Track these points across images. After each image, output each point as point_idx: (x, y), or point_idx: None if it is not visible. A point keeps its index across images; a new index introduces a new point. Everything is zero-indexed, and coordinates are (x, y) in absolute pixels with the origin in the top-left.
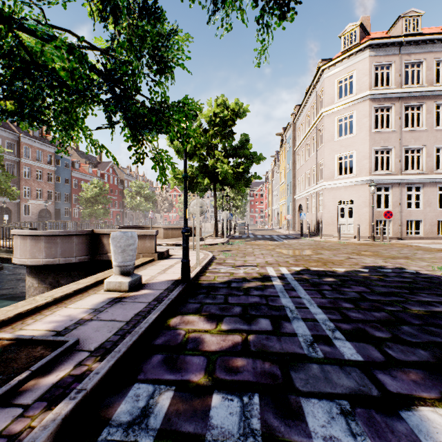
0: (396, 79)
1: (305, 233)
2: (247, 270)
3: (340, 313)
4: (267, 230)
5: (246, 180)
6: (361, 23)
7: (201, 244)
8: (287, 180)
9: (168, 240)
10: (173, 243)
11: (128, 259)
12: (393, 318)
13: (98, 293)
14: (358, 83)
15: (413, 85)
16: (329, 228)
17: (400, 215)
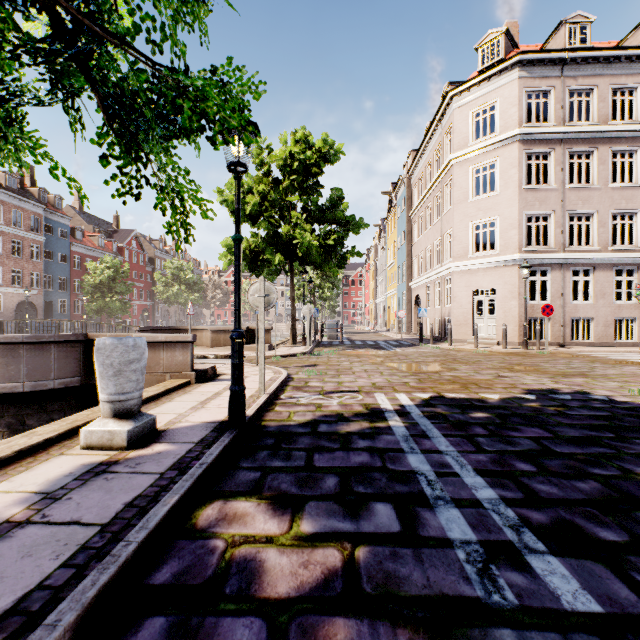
0: (557, 112)
1: (425, 338)
2: (344, 399)
3: (518, 486)
4: (369, 333)
5: (340, 258)
6: (507, 30)
7: (270, 356)
8: (398, 260)
9: (218, 349)
10: (226, 354)
11: (129, 388)
12: (614, 493)
13: (67, 453)
14: (503, 117)
15: (580, 123)
16: (461, 331)
17: (562, 310)
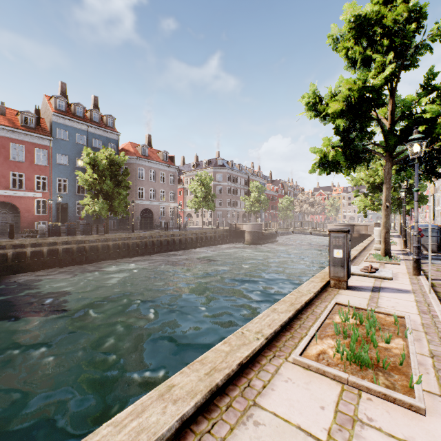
0: None
1: None
2: None
3: None
4: None
5: None
6: None
7: None
8: None
9: None
10: None
11: None
12: None
13: None
14: None
15: None
16: None
17: None
